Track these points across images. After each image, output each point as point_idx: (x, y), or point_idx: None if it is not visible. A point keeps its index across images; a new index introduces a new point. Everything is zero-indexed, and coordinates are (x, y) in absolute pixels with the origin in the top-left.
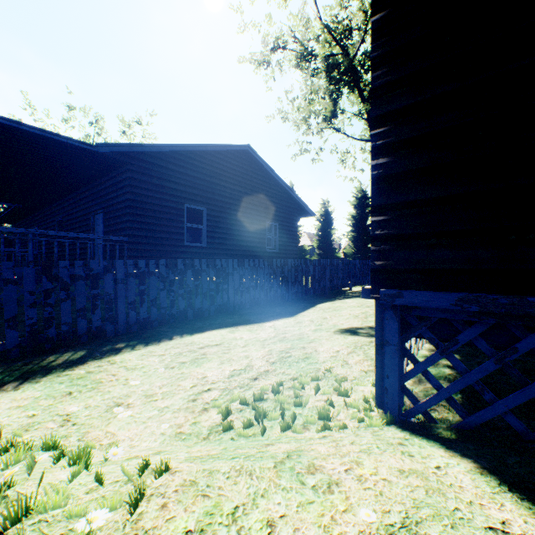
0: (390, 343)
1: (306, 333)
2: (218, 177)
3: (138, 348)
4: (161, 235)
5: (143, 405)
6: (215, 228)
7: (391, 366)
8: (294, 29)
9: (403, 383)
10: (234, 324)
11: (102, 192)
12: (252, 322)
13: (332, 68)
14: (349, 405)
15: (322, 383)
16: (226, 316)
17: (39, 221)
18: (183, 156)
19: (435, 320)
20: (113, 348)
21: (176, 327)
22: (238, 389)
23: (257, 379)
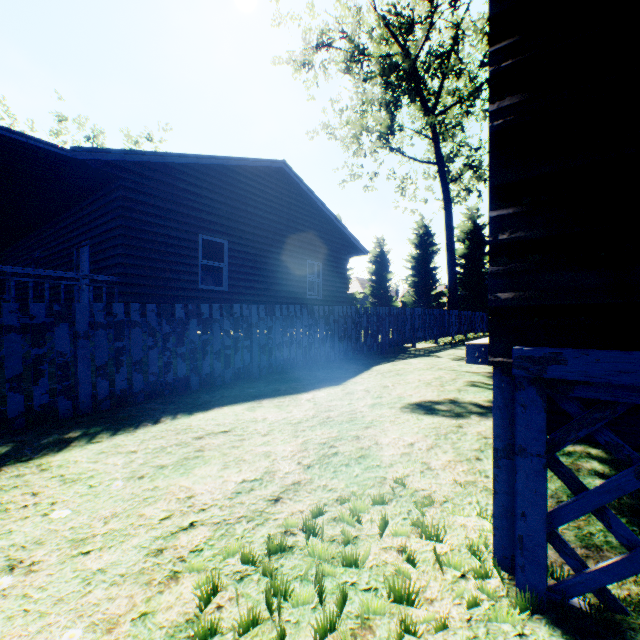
0: (530, 451)
1: (360, 410)
2: (244, 201)
3: (99, 439)
4: (167, 274)
5: (58, 567)
6: (240, 267)
7: (532, 497)
8: (342, 21)
9: (553, 528)
10: (256, 397)
11: (87, 218)
12: (283, 393)
13: (389, 72)
14: (445, 562)
15: (391, 509)
16: (247, 384)
17: (13, 259)
18: (197, 172)
19: (627, 409)
20: (59, 439)
21: (171, 402)
22: (244, 523)
23: (279, 500)
